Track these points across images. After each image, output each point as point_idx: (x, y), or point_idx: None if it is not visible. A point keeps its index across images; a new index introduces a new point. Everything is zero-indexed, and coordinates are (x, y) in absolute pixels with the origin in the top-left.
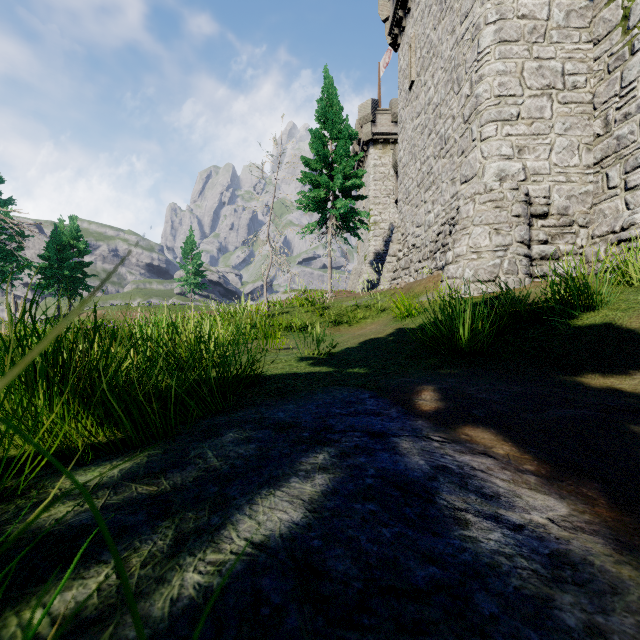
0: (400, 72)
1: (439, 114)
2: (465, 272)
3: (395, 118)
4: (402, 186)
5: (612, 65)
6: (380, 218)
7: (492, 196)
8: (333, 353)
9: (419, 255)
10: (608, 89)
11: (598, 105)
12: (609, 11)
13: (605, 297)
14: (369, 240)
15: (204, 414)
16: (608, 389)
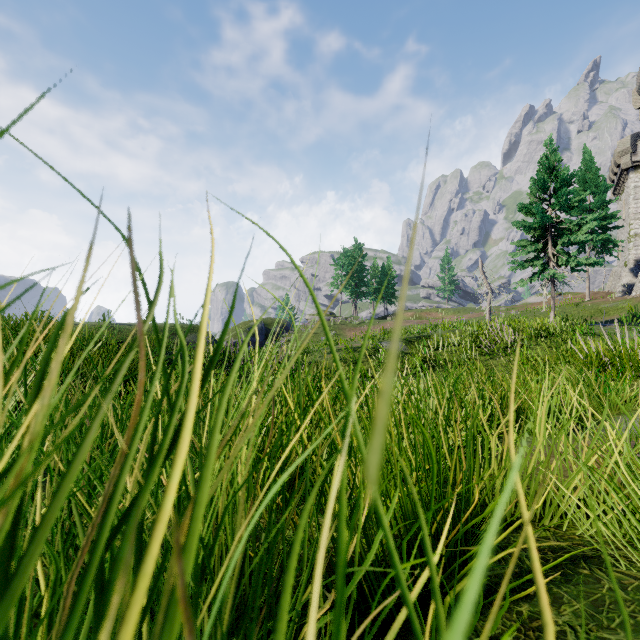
0: None
1: None
2: None
3: None
4: None
5: None
6: None
7: None
8: (595, 322)
9: None
10: None
11: None
12: None
13: None
14: (628, 250)
15: None
16: None
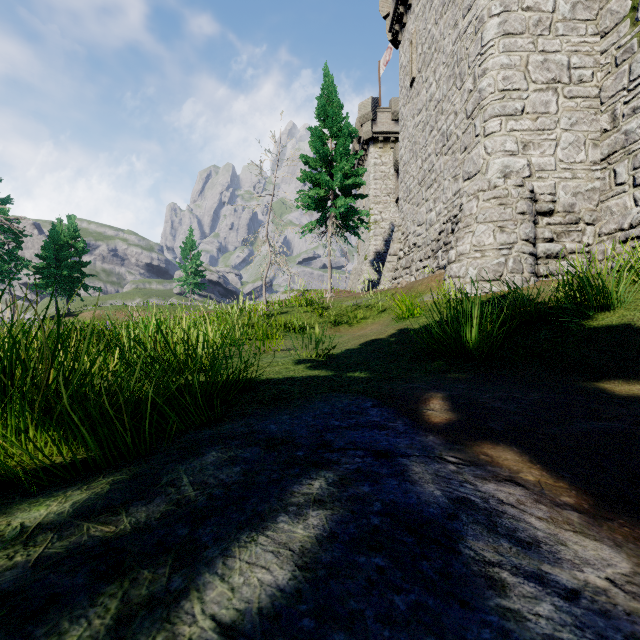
0: (401, 69)
1: (441, 110)
2: (468, 271)
3: (395, 116)
4: (403, 184)
5: (620, 58)
6: (380, 217)
7: (496, 193)
8: (332, 355)
9: (420, 254)
10: (616, 83)
11: (605, 99)
12: (617, 2)
13: (621, 296)
14: (369, 239)
15: (187, 426)
16: (636, 397)
